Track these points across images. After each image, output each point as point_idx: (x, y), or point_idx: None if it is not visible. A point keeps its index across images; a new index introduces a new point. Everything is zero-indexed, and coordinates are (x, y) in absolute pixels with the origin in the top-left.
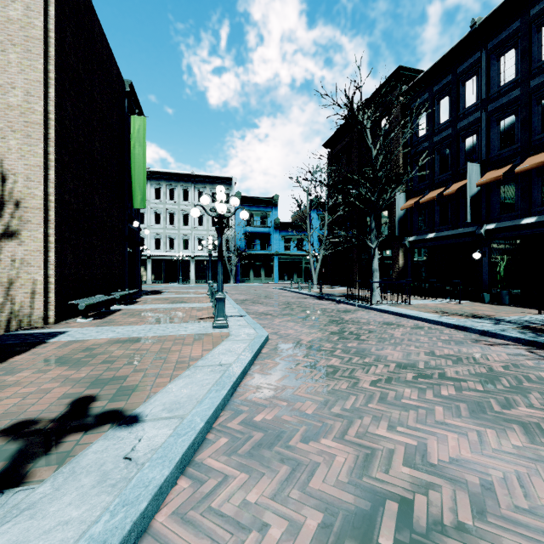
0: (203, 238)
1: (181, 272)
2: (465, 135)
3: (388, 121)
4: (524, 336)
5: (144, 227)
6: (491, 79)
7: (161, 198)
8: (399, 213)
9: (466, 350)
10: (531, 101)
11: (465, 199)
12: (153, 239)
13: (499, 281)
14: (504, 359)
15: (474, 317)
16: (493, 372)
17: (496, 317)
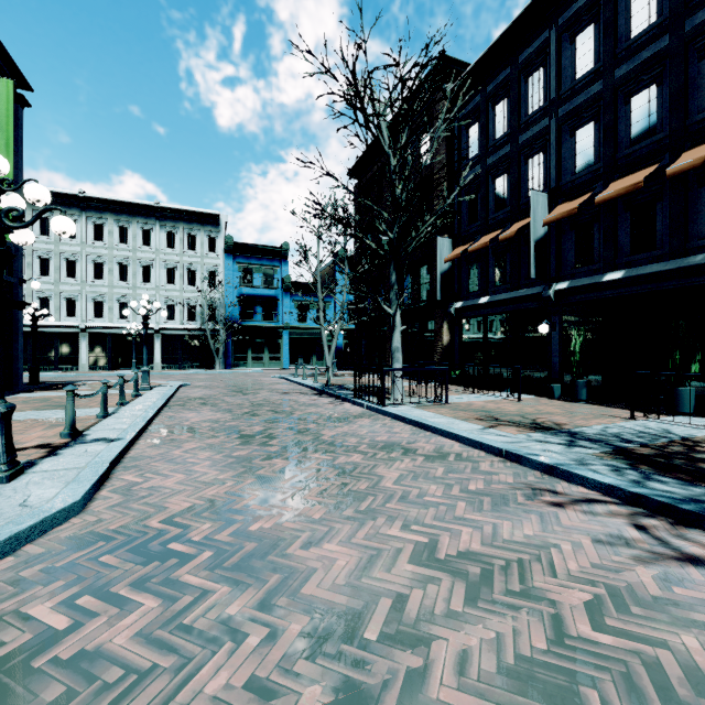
0: (175, 302)
1: (135, 353)
2: (528, 153)
3: (411, 108)
4: (620, 480)
5: (76, 283)
6: (563, 70)
7: (104, 239)
8: (442, 268)
9: (509, 530)
10: (617, 100)
11: (528, 246)
12: (91, 302)
13: (573, 367)
14: (589, 563)
15: (537, 428)
16: (564, 649)
17: (570, 428)
